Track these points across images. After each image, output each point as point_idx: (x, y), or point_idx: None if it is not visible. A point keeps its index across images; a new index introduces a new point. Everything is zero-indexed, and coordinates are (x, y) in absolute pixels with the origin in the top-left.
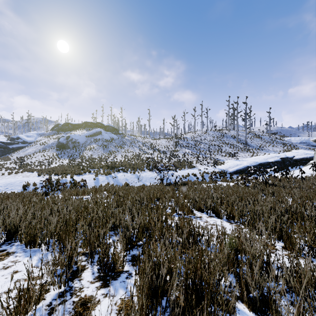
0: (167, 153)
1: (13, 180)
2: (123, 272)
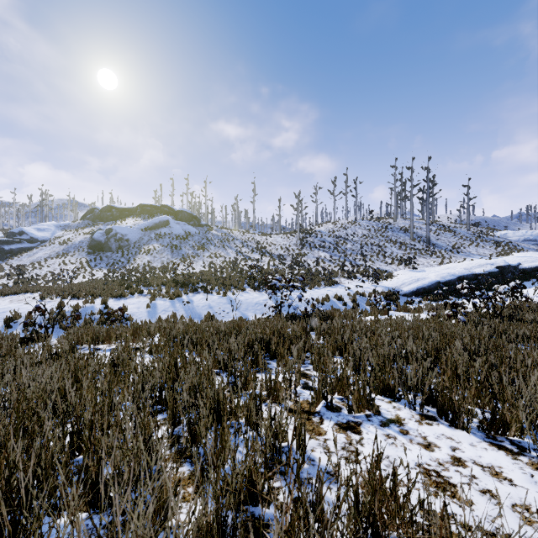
0: (286, 259)
1: None
2: None
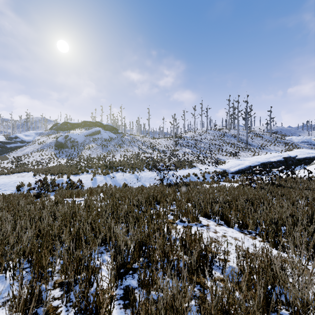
0: (167, 153)
1: (7, 180)
2: None
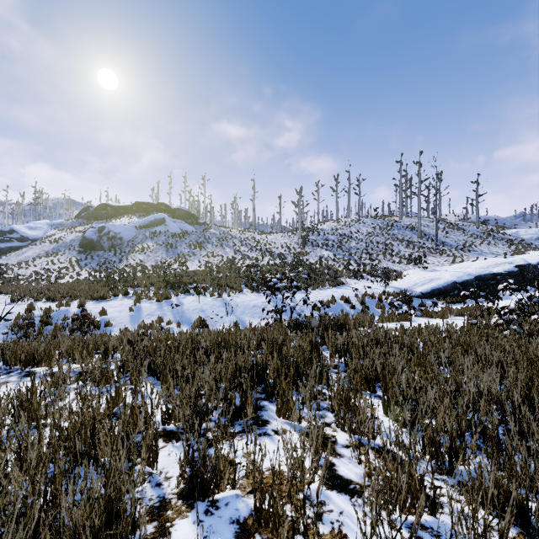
0: (287, 258)
1: None
2: None
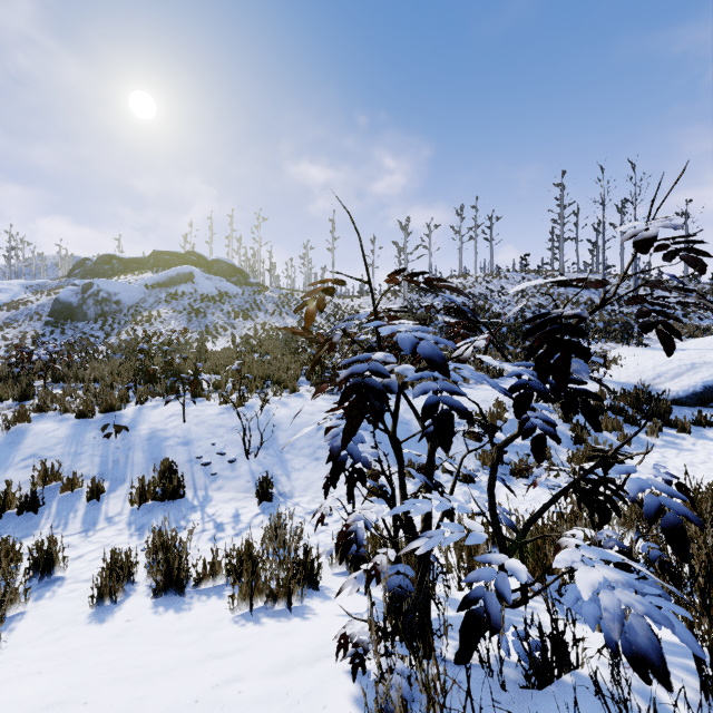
0: None
1: None
2: None
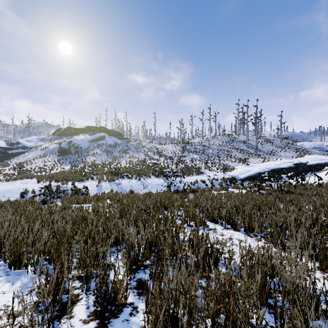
0: (174, 159)
1: (11, 187)
2: (126, 305)
